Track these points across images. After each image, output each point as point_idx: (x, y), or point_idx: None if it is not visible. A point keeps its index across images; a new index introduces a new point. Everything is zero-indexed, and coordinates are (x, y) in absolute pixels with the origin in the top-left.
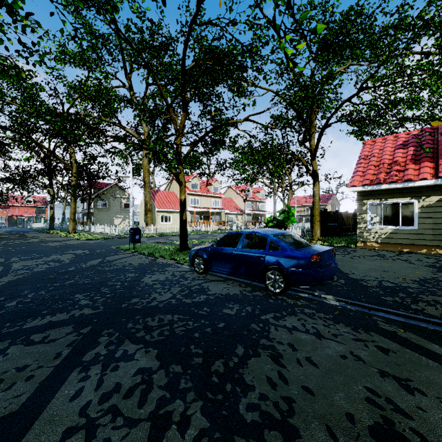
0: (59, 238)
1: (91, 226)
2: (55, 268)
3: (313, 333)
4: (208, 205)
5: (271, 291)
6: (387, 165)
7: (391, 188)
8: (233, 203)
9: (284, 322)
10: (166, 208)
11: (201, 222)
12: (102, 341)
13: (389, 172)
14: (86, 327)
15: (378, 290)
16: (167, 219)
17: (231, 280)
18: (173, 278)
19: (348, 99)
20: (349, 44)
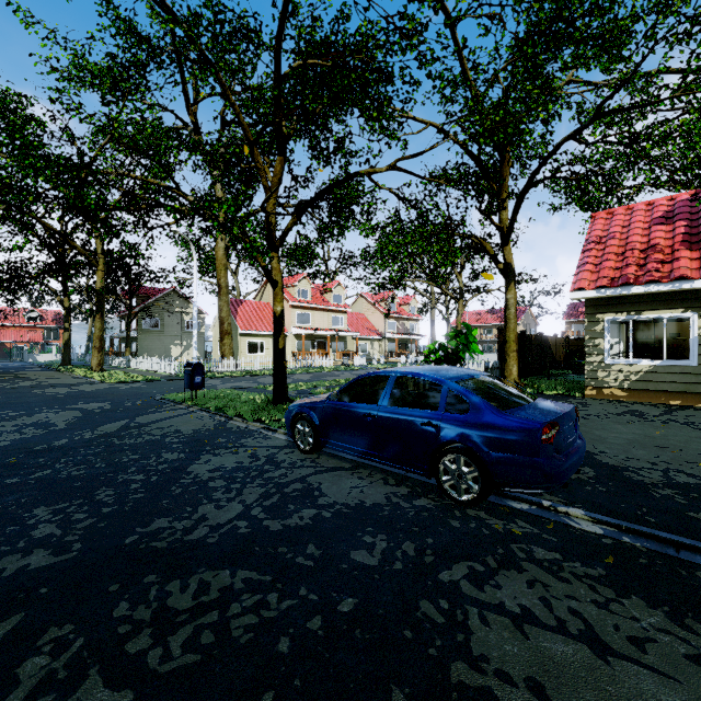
0: (71, 380)
1: (130, 359)
2: (29, 442)
3: (578, 633)
4: (325, 325)
5: (450, 497)
6: (639, 252)
7: (648, 292)
8: (367, 321)
9: (498, 592)
10: (256, 329)
11: (313, 353)
12: (26, 675)
13: (644, 264)
14: (11, 615)
15: (672, 494)
16: (257, 347)
17: (366, 468)
18: (252, 464)
19: (572, 134)
20: (574, 38)
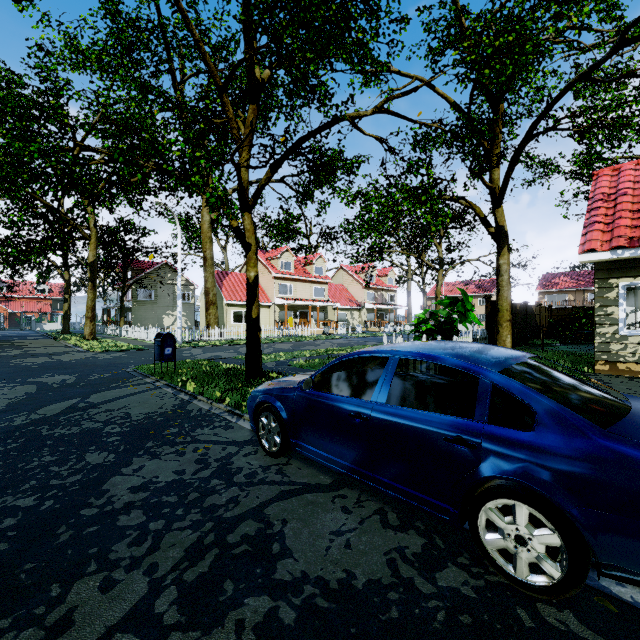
0: (59, 349)
1: (122, 328)
2: None
3: None
4: (307, 295)
5: (502, 572)
6: None
7: None
8: (346, 292)
9: None
10: (241, 299)
11: (295, 322)
12: None
13: None
14: None
15: None
16: (242, 317)
17: (352, 487)
18: (196, 476)
19: (585, 71)
20: None
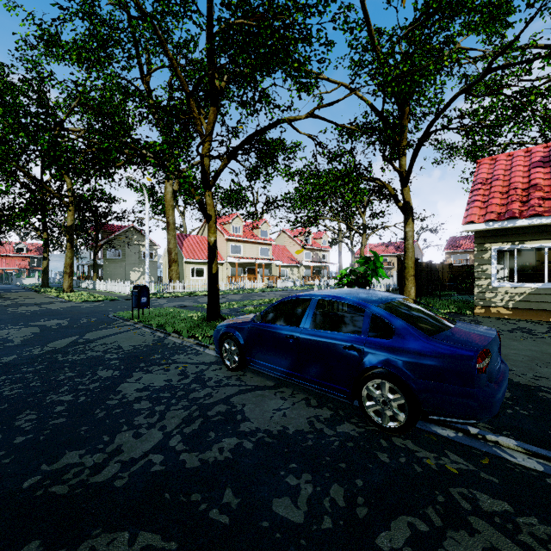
0: (44, 300)
1: (96, 282)
2: None
3: None
4: (254, 254)
5: (375, 423)
6: (522, 191)
7: (531, 224)
8: (287, 252)
9: None
10: (198, 258)
11: (244, 277)
12: None
13: (527, 200)
14: None
15: None
16: (199, 273)
17: (288, 387)
18: (180, 382)
19: (465, 88)
20: (466, 6)
